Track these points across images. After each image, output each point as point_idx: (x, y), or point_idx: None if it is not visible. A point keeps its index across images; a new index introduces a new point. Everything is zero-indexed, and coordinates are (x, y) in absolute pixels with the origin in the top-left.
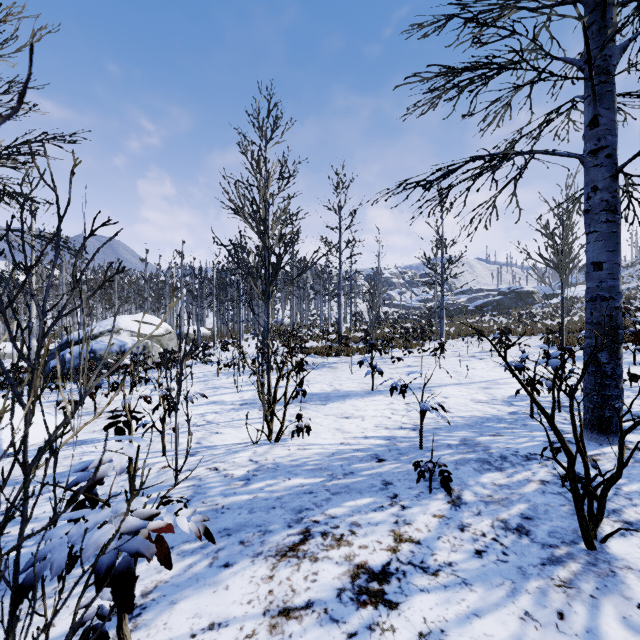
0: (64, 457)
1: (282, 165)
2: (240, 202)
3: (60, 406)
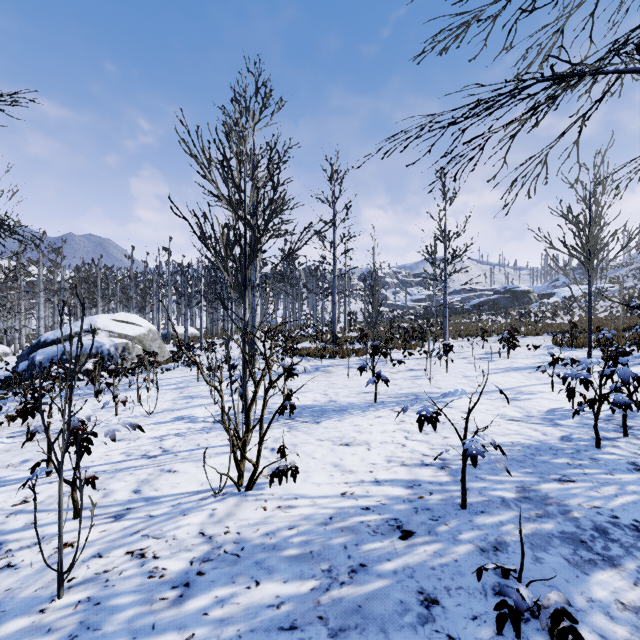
0: None
1: (271, 149)
2: (205, 158)
3: (0, 421)
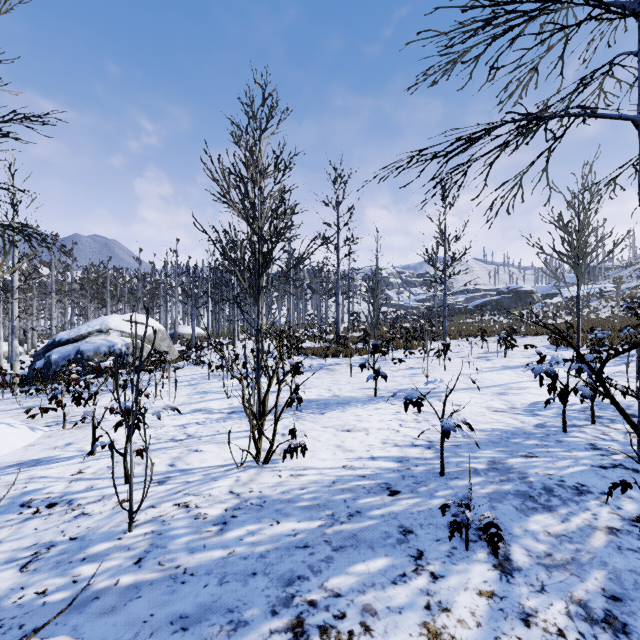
0: (6, 485)
1: (277, 157)
2: (225, 181)
3: (32, 413)
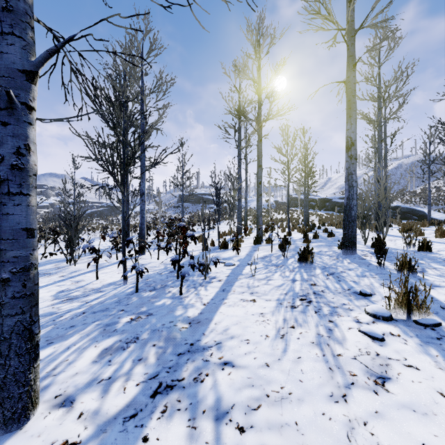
0: None
1: None
2: None
3: None
